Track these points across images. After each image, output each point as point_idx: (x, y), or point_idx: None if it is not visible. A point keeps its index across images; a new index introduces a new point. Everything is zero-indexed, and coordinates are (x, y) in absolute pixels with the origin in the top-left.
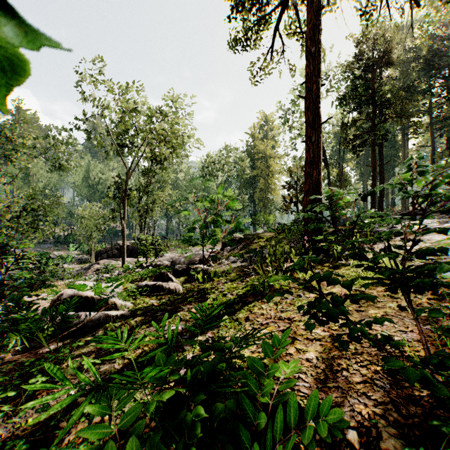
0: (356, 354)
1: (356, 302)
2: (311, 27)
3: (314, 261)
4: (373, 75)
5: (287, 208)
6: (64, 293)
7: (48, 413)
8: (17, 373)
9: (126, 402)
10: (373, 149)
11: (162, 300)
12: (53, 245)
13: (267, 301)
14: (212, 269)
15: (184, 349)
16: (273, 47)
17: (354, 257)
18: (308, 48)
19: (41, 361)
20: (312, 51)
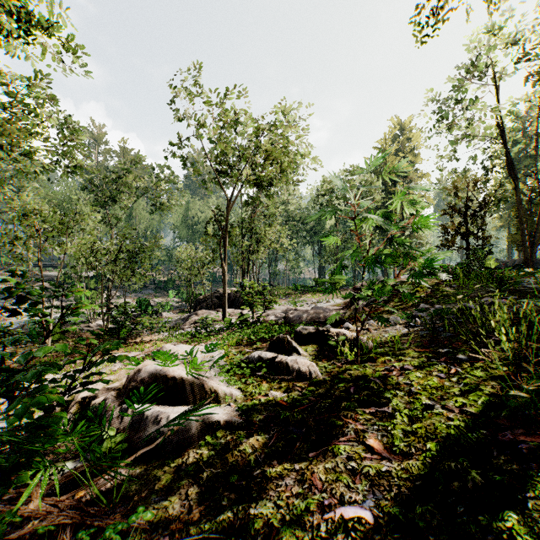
0: None
1: None
2: None
3: None
4: None
5: (449, 243)
6: (142, 369)
7: None
8: None
9: None
10: None
11: (291, 395)
12: (153, 291)
13: None
14: (364, 338)
15: None
16: None
17: None
18: None
19: None
20: None
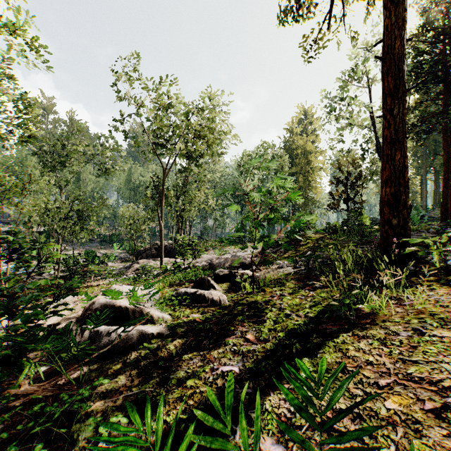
0: None
1: None
2: None
3: None
4: (445, 45)
5: (335, 206)
6: (96, 301)
7: None
8: (20, 425)
9: None
10: (444, 134)
11: (205, 315)
12: (99, 244)
13: None
14: (261, 276)
15: (251, 420)
16: (330, 12)
17: None
18: None
19: (53, 406)
20: None
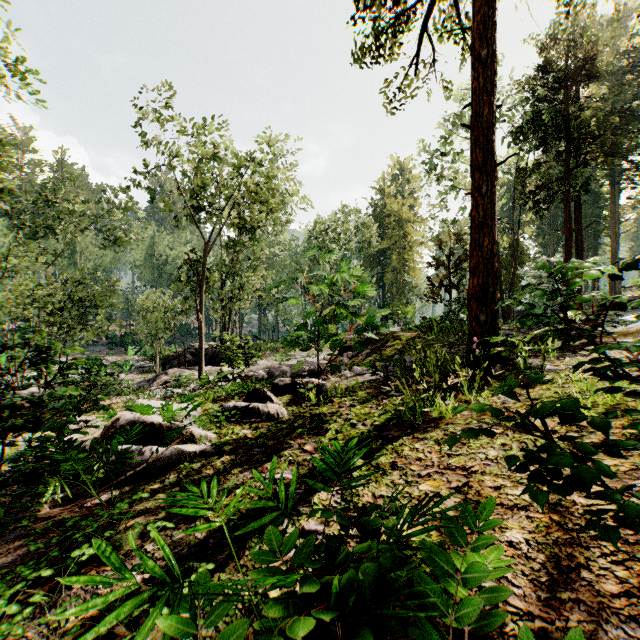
0: (598, 538)
1: (617, 456)
2: (480, 20)
3: (535, 382)
4: (567, 94)
5: (434, 295)
6: (121, 417)
7: (96, 630)
8: (55, 538)
9: (220, 613)
10: (566, 205)
11: (258, 430)
12: (106, 348)
13: (449, 446)
14: (330, 385)
15: (299, 512)
16: (418, 56)
17: (606, 375)
18: (476, 51)
19: (89, 520)
20: (482, 56)
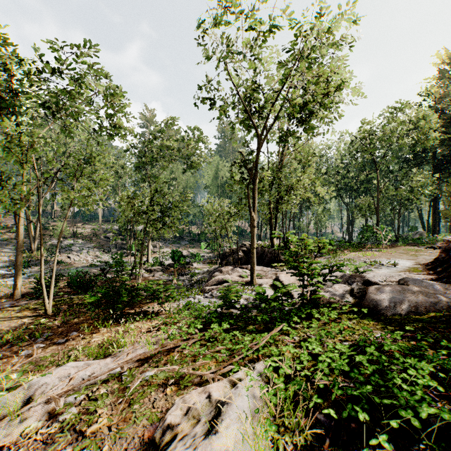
0: None
1: None
2: None
3: None
4: None
5: None
6: None
7: None
8: None
9: None
10: None
11: None
12: (189, 243)
13: None
14: None
15: None
16: None
17: None
18: None
19: None
20: None
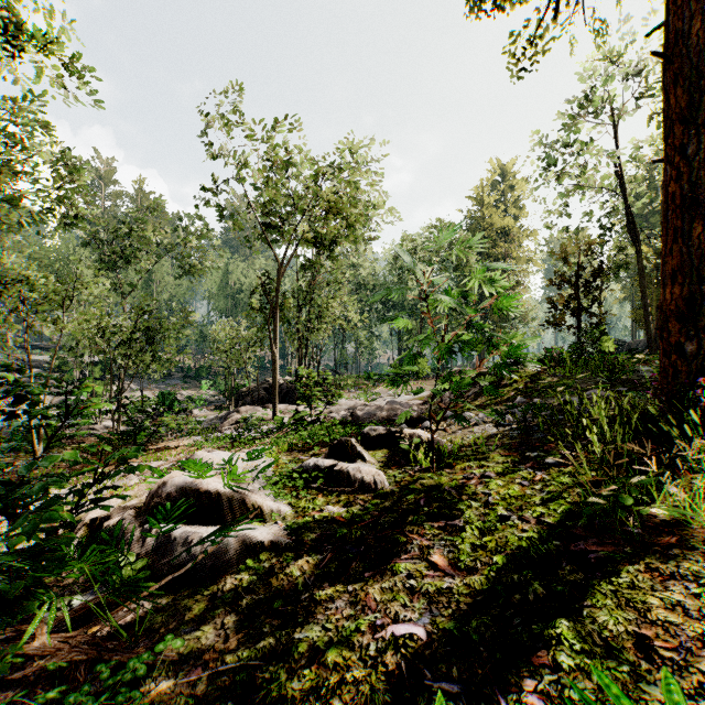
0: None
1: None
2: None
3: None
4: None
5: (557, 321)
6: (168, 482)
7: None
8: None
9: None
10: None
11: (351, 510)
12: (181, 381)
13: None
14: (443, 441)
15: None
16: None
17: None
18: None
19: (82, 691)
20: None
